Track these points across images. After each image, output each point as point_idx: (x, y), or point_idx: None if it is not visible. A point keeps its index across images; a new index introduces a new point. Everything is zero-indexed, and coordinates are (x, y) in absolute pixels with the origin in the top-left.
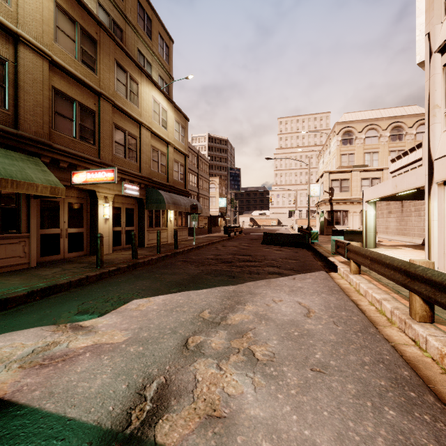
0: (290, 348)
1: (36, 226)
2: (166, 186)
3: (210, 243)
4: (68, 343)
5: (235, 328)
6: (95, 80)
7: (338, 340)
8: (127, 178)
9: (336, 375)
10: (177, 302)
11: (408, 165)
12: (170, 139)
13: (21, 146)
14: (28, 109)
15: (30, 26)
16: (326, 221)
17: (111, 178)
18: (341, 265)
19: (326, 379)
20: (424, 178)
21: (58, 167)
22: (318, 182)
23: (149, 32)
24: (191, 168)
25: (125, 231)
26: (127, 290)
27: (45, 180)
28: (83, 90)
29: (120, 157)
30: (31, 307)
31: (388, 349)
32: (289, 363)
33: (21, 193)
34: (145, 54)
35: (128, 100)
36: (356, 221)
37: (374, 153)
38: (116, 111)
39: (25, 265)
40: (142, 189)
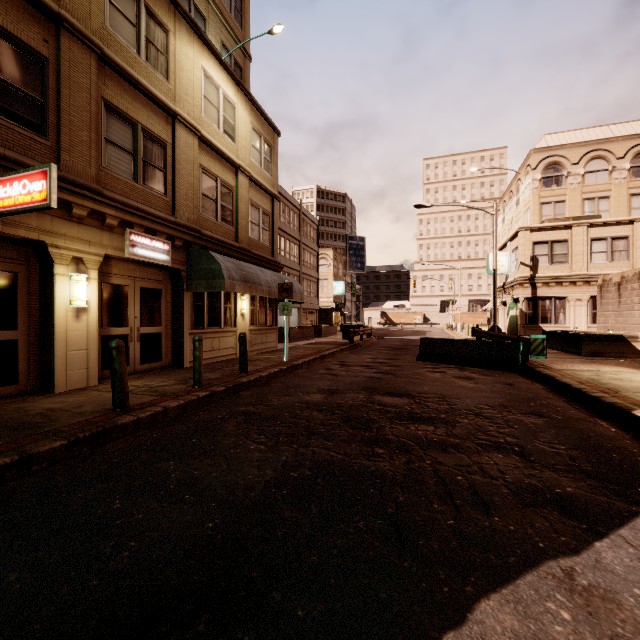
0: None
1: None
2: (232, 248)
3: (318, 358)
4: None
5: None
6: None
7: None
8: (139, 222)
9: None
10: None
11: None
12: (241, 161)
13: None
14: None
15: None
16: (524, 317)
17: (40, 195)
18: None
19: None
20: None
21: None
22: (504, 249)
23: None
24: (288, 231)
25: (138, 335)
26: None
27: None
28: None
29: (123, 176)
30: None
31: None
32: None
33: None
34: None
35: (142, 57)
36: (581, 316)
37: (601, 199)
38: (109, 73)
39: None
40: (178, 249)
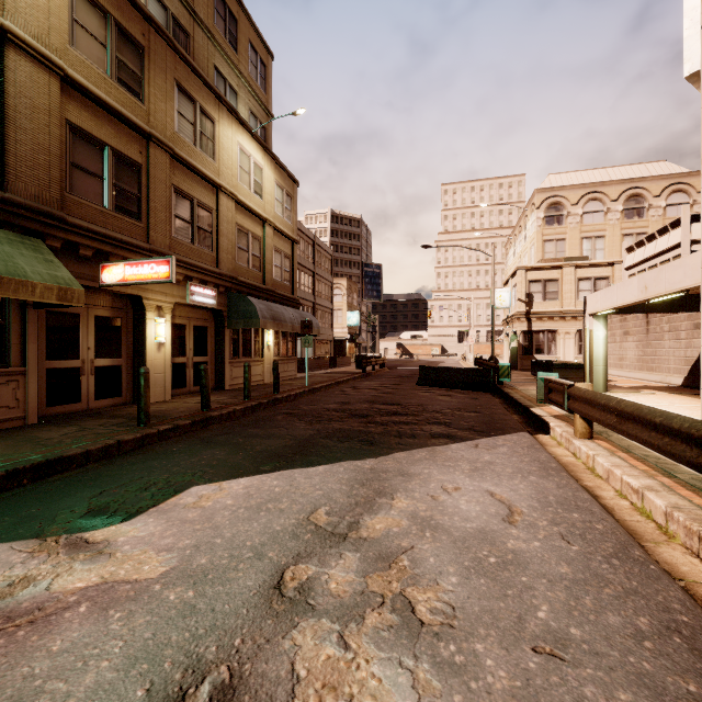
0: (484, 595)
1: (39, 354)
2: (261, 290)
3: (333, 383)
4: (52, 581)
5: (376, 547)
6: (140, 113)
7: (576, 576)
8: (196, 276)
9: (589, 664)
10: (270, 490)
11: (655, 256)
12: (268, 214)
13: (10, 219)
14: (24, 156)
15: (26, 16)
16: (521, 348)
17: (164, 275)
18: (555, 422)
19: (569, 676)
20: (699, 273)
21: (77, 256)
22: (508, 285)
23: (233, 39)
24: (303, 263)
25: (192, 363)
26: (184, 468)
27: (50, 276)
28: (120, 128)
29: (185, 241)
30: (6, 501)
31: (681, 598)
32: (486, 632)
33: (12, 299)
34: (226, 75)
35: (198, 147)
36: (569, 347)
37: (598, 238)
38: (176, 165)
39: (18, 421)
40: (221, 294)
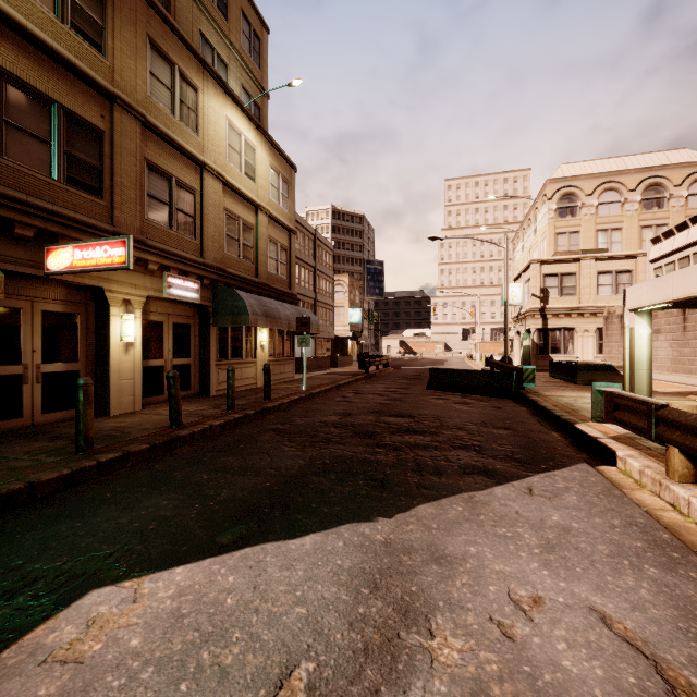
0: None
1: None
2: (253, 284)
3: (334, 387)
4: None
5: None
6: (102, 68)
7: None
8: (174, 265)
9: None
10: (216, 604)
11: (687, 247)
12: (261, 200)
13: None
14: None
15: None
16: (535, 347)
17: (120, 259)
18: (622, 450)
19: None
20: None
21: (12, 236)
22: (519, 279)
23: (223, 5)
24: (303, 258)
25: (171, 366)
26: (99, 540)
27: None
28: (74, 84)
29: (160, 225)
30: None
31: None
32: None
33: None
34: (214, 44)
35: (176, 117)
36: (588, 346)
37: (614, 231)
38: (150, 136)
39: None
40: (206, 288)
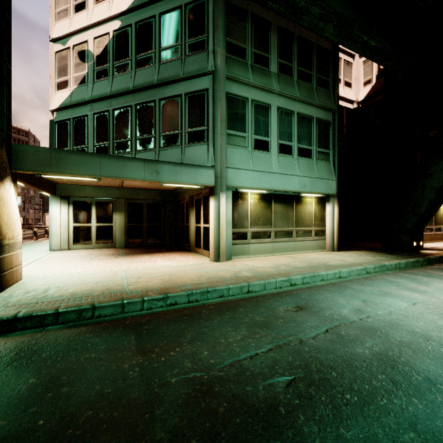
0: None
1: None
2: None
3: None
4: None
5: None
6: None
7: None
8: None
9: None
10: None
11: None
12: None
13: None
14: None
15: None
16: None
17: None
18: None
19: None
20: None
21: None
22: None
23: None
24: None
25: None
26: None
27: None
28: None
29: None
30: None
31: None
32: None
33: None
34: None
35: None
36: None
37: None
38: None
39: None
40: None
